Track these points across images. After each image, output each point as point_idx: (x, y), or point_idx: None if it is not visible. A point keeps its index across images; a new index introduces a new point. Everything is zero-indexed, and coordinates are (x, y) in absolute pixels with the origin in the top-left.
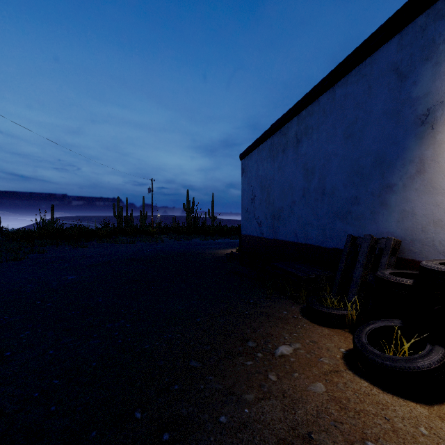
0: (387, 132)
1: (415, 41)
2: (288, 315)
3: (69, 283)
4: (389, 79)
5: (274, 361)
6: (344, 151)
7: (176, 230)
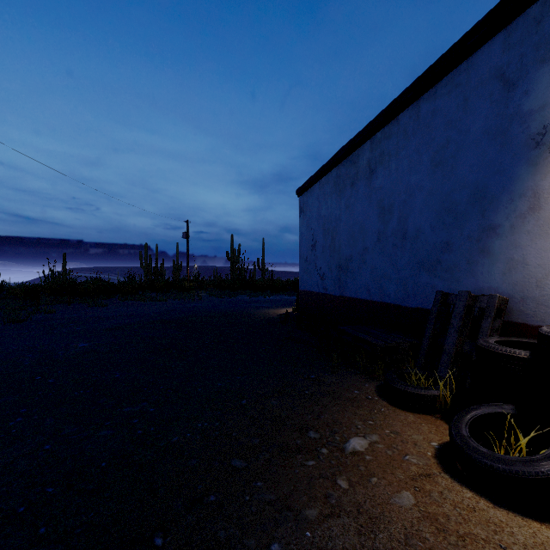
0: (489, 157)
1: (527, 38)
2: (361, 395)
3: (80, 352)
4: (492, 89)
5: (345, 460)
6: (432, 183)
7: (217, 284)
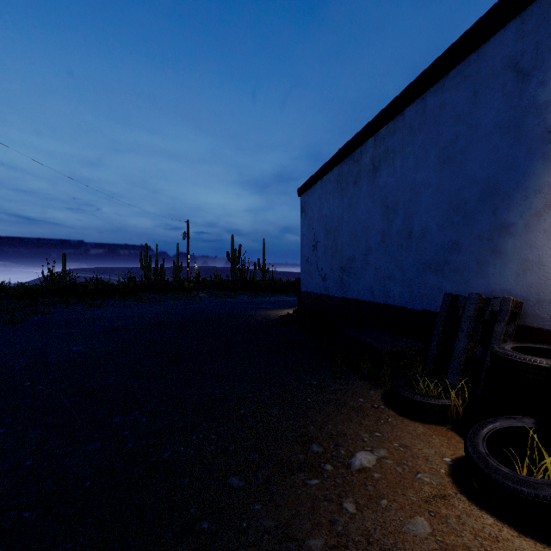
0: (501, 152)
1: (543, 24)
2: (366, 403)
3: (73, 356)
4: (504, 80)
5: (351, 478)
6: (439, 180)
7: (218, 285)
